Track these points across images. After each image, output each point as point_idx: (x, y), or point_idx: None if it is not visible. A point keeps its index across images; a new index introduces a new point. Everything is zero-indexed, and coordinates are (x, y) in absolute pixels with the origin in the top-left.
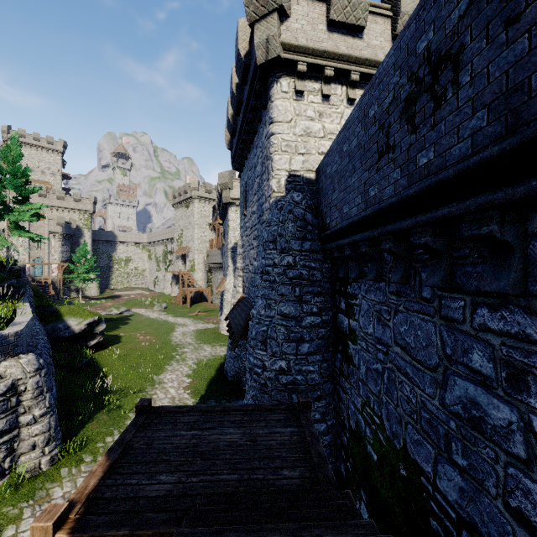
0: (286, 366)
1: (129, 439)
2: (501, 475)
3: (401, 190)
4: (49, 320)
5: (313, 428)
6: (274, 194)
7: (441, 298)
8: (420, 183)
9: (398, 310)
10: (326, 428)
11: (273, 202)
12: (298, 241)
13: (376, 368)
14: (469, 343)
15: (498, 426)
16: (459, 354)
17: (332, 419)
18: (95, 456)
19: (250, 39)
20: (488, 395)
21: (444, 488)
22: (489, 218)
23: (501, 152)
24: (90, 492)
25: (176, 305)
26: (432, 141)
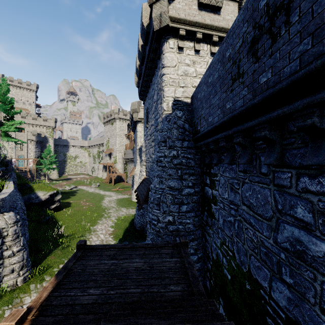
0: (172, 219)
1: (71, 266)
2: (318, 289)
3: (248, 102)
4: (26, 192)
5: (189, 258)
6: (165, 112)
7: (275, 172)
8: (261, 95)
9: (245, 182)
10: (197, 258)
11: (164, 117)
12: (180, 141)
13: (230, 220)
14: (294, 201)
15: (316, 256)
16: (287, 209)
17: (201, 253)
18: (52, 276)
19: (150, 15)
20: (309, 235)
21: (276, 298)
22: (312, 113)
23: (323, 63)
24: (42, 301)
25: (105, 184)
26: (270, 65)
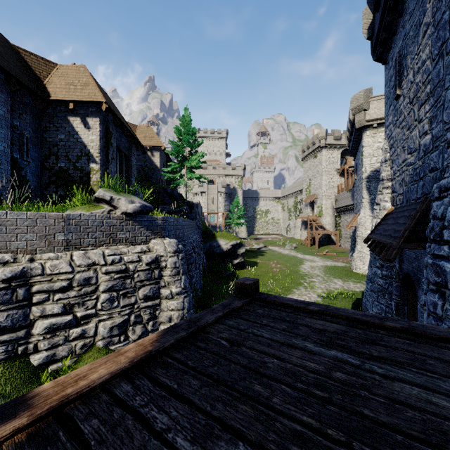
0: None
1: (207, 322)
2: None
3: None
4: (208, 239)
5: None
6: None
7: None
8: None
9: None
10: None
11: None
12: None
13: None
14: None
15: None
16: None
17: None
18: None
19: None
20: None
21: None
22: None
23: None
24: (70, 396)
25: (305, 246)
26: None
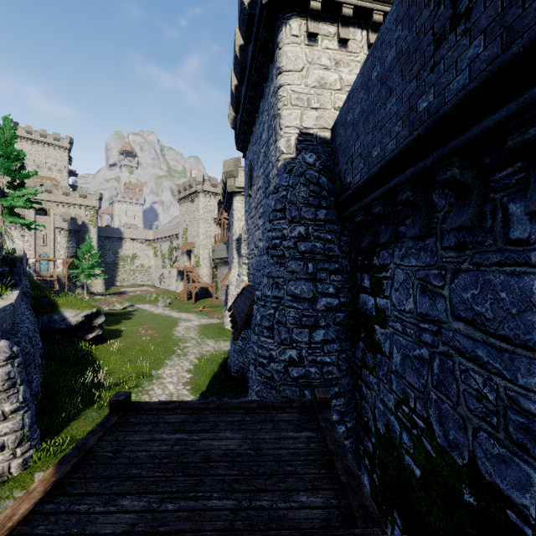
0: (297, 356)
1: (92, 444)
2: None
3: (485, 67)
4: (44, 311)
5: (336, 432)
6: (283, 156)
7: None
8: (535, 27)
9: (460, 269)
10: (345, 431)
11: (282, 166)
12: (311, 208)
13: (419, 355)
14: None
15: None
16: None
17: (352, 421)
18: None
19: None
20: None
21: None
22: None
23: None
24: (14, 526)
25: (181, 301)
26: None
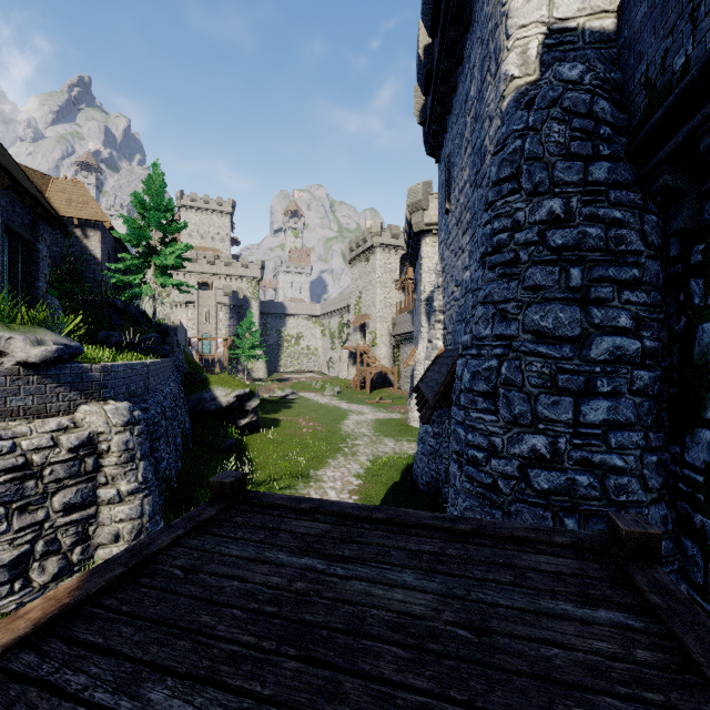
0: (548, 448)
1: (159, 547)
2: None
3: None
4: (195, 388)
5: None
6: (513, 83)
7: None
8: None
9: None
10: None
11: (510, 103)
12: (575, 162)
13: None
14: None
15: None
16: None
17: None
18: None
19: None
20: None
21: None
22: None
23: None
24: None
25: (352, 391)
26: None
